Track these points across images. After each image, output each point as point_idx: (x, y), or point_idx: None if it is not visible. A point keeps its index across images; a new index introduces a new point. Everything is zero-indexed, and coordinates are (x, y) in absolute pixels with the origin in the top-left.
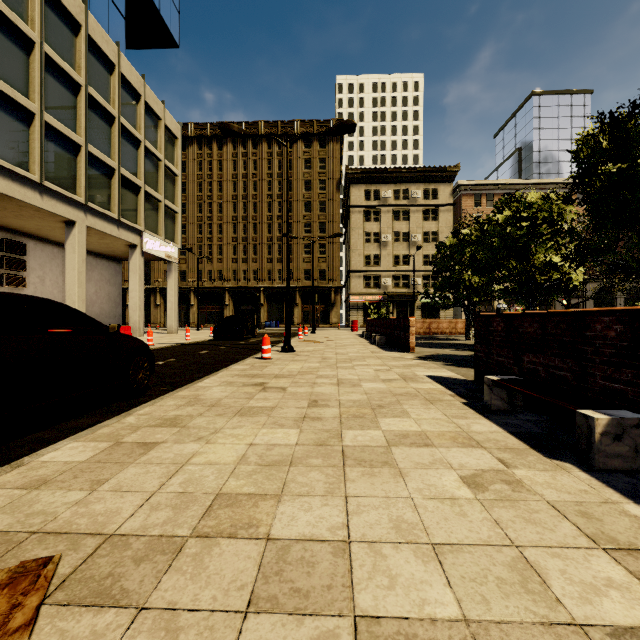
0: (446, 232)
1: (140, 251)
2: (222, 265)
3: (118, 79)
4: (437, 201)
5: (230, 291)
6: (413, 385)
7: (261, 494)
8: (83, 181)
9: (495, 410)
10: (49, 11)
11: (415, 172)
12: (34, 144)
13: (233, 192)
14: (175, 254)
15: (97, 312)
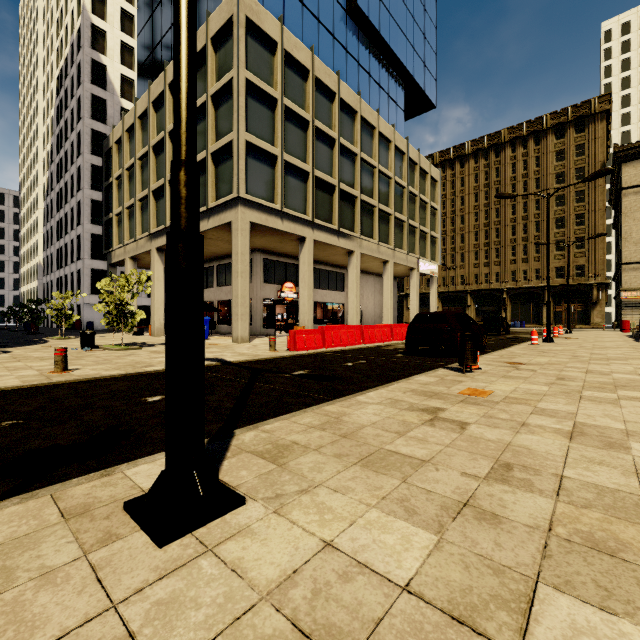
0: None
1: (416, 272)
2: (464, 271)
3: (407, 162)
4: None
5: (471, 294)
6: None
7: (560, 363)
8: (392, 236)
9: None
10: (379, 144)
11: None
12: (375, 223)
13: (474, 203)
14: (436, 270)
15: None
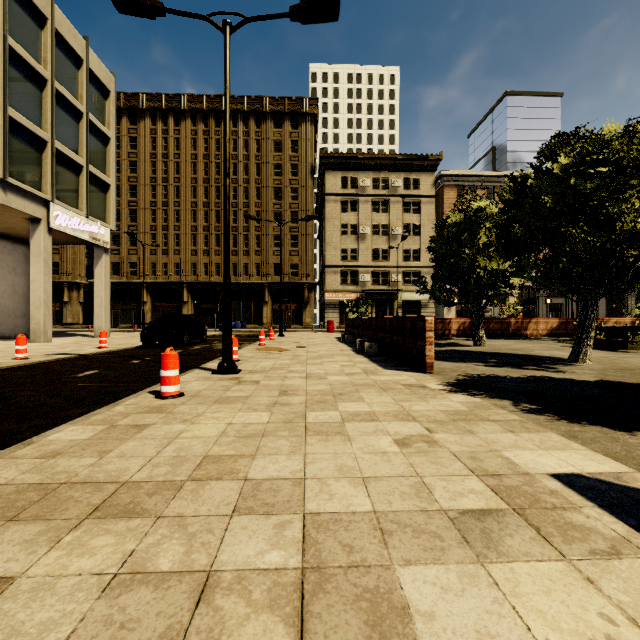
0: (428, 225)
1: (46, 228)
2: (180, 257)
3: None
4: (418, 192)
5: (189, 287)
6: (621, 596)
7: None
8: None
9: None
10: None
11: (395, 159)
12: None
13: (193, 175)
14: (105, 236)
15: None
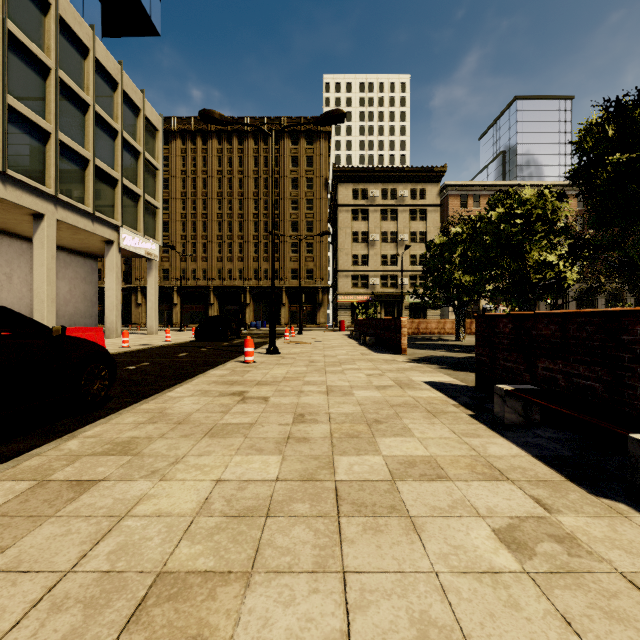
0: (433, 232)
1: (117, 247)
2: (207, 264)
3: (92, 64)
4: (424, 201)
5: (215, 290)
6: (410, 393)
7: (222, 572)
8: (53, 171)
9: (509, 425)
10: None
11: (403, 172)
12: None
13: (218, 189)
14: (156, 251)
15: (71, 312)
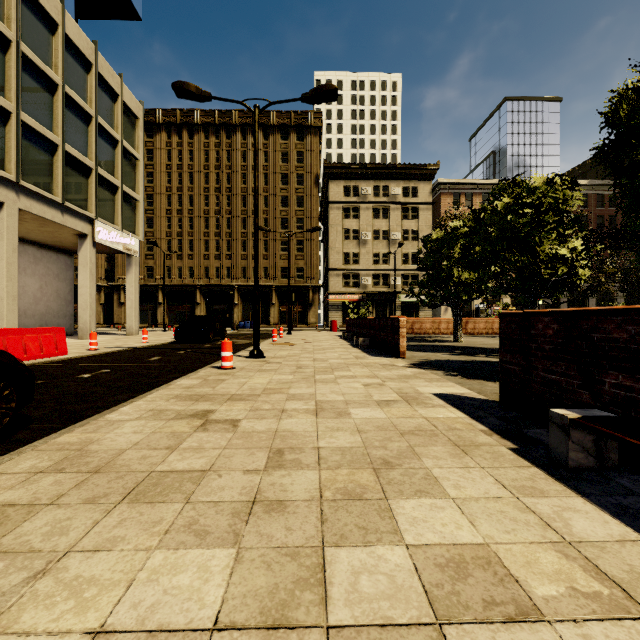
0: (426, 231)
1: (91, 241)
2: (193, 261)
3: (62, 41)
4: (417, 199)
5: (202, 289)
6: (422, 412)
7: None
8: (13, 155)
9: (575, 468)
10: None
11: (395, 169)
12: None
13: (205, 184)
14: (135, 247)
15: (42, 311)
